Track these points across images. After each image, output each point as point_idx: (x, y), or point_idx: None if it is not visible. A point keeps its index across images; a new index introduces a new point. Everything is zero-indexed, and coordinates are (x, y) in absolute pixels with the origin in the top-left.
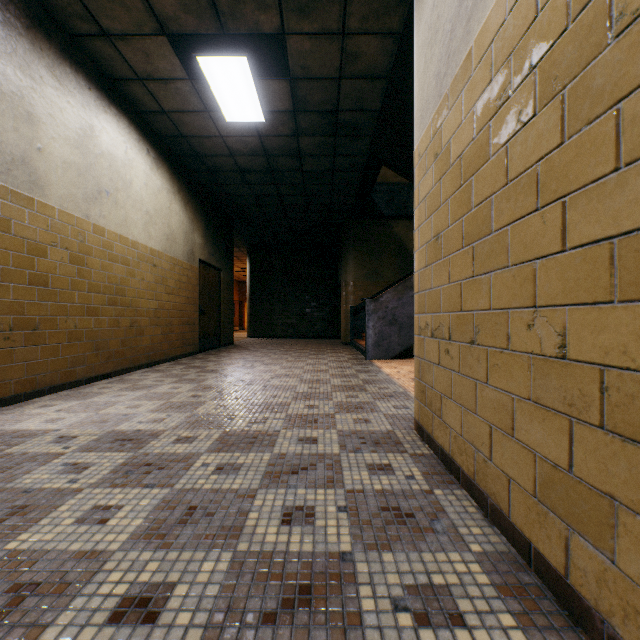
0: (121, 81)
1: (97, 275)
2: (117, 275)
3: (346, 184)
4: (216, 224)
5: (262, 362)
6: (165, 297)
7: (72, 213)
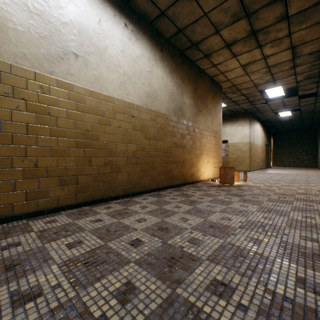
0: (259, 117)
1: (257, 152)
2: (258, 152)
3: (318, 118)
4: (267, 133)
5: (288, 170)
6: (261, 155)
7: (255, 143)
